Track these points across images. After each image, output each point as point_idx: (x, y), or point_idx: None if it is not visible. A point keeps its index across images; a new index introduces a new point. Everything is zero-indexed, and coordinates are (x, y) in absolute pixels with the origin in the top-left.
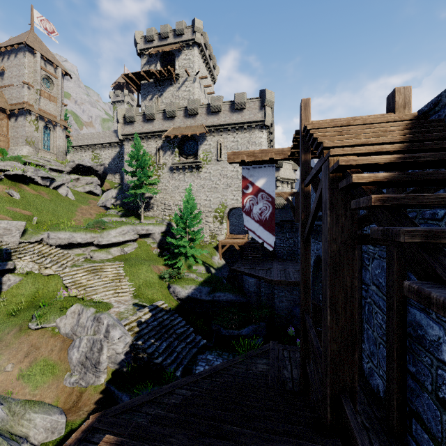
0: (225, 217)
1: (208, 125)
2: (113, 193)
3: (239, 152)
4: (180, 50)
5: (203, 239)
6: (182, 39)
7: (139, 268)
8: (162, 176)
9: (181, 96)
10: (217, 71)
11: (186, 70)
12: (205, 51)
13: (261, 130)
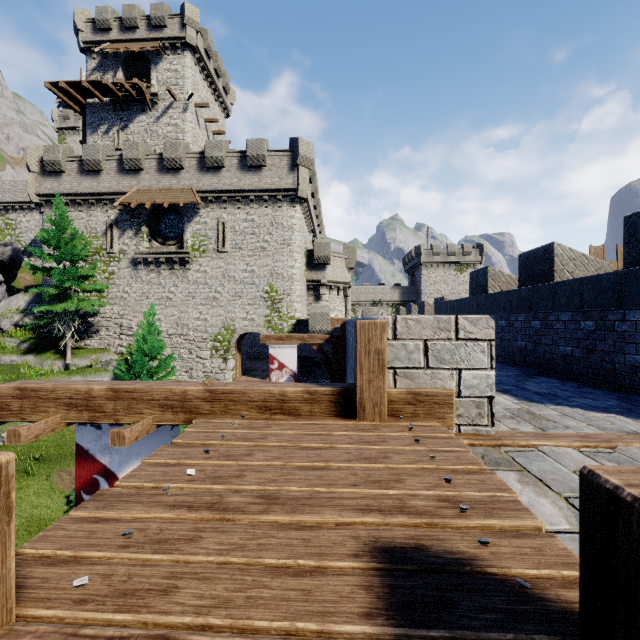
0: (232, 350)
1: (202, 189)
2: (21, 302)
3: (38, 391)
4: (160, 53)
5: None
6: (162, 34)
7: (20, 487)
8: (116, 274)
9: (162, 133)
10: (233, 97)
11: (169, 89)
12: (208, 62)
13: (293, 205)
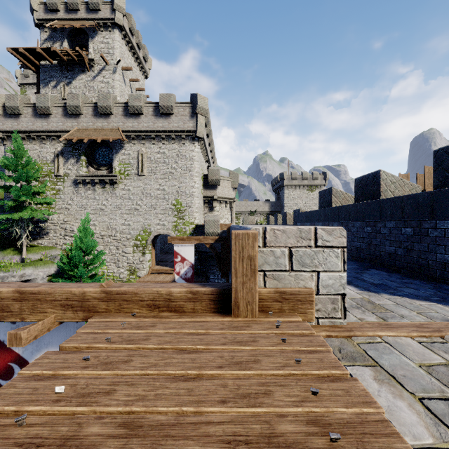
0: (148, 247)
1: (126, 129)
2: None
3: None
4: (96, 30)
5: (119, 275)
6: (97, 16)
7: None
8: (62, 191)
9: (97, 88)
10: (150, 64)
11: (102, 56)
12: (131, 38)
13: (193, 142)
